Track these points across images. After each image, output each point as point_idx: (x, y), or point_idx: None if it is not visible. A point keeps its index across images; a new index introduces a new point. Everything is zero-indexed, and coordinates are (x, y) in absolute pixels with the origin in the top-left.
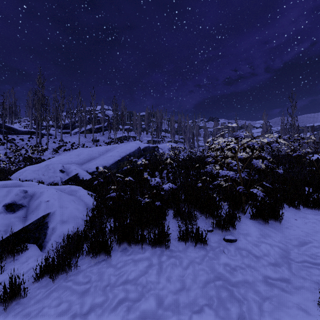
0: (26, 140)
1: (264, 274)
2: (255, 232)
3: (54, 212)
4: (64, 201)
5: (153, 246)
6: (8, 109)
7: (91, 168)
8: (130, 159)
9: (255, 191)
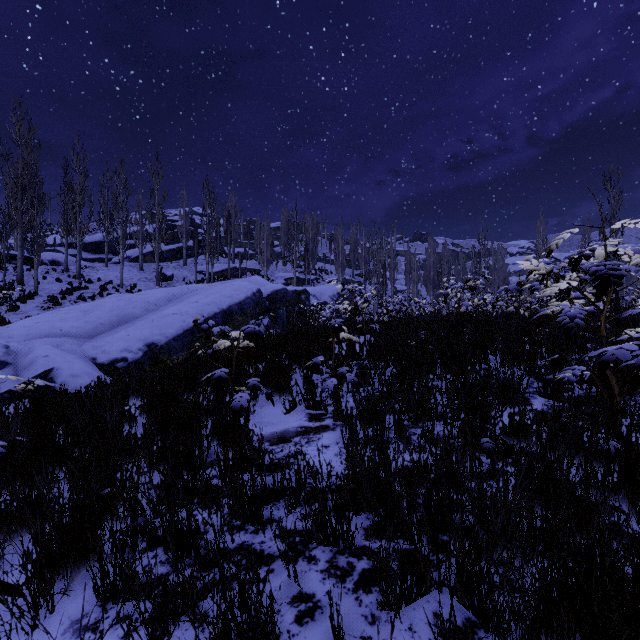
0: None
1: None
2: None
3: None
4: None
5: None
6: None
7: (108, 349)
8: (204, 328)
9: None
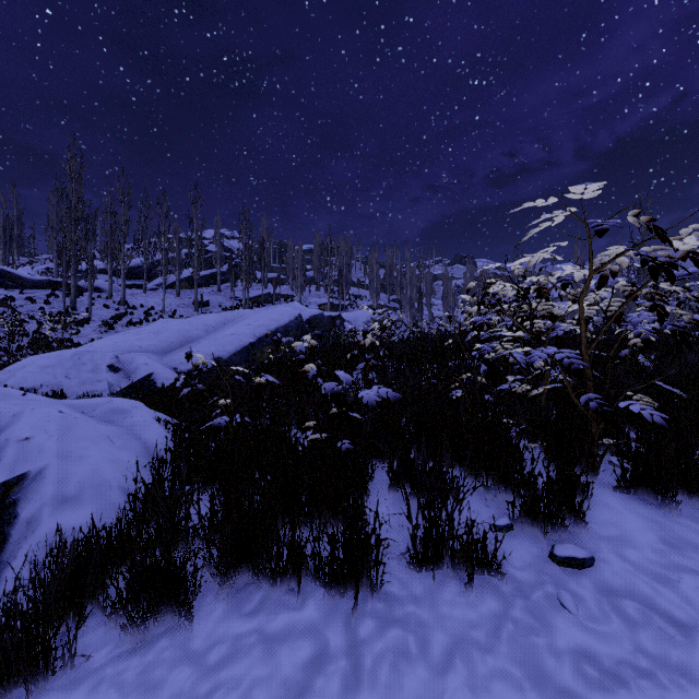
0: (42, 302)
1: None
2: (644, 532)
3: (40, 472)
4: (79, 440)
5: (329, 585)
6: (2, 231)
7: (185, 362)
8: (275, 339)
9: (636, 408)
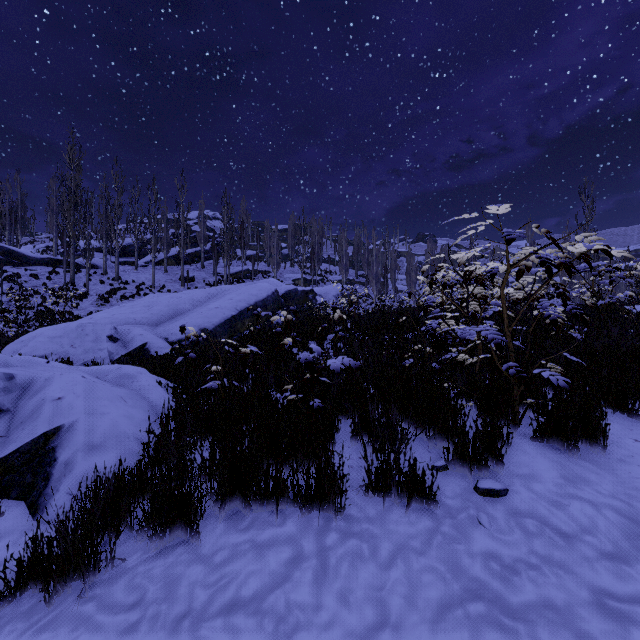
0: (44, 278)
1: (592, 585)
2: (549, 471)
3: (72, 425)
4: (100, 400)
5: (304, 508)
6: (7, 214)
7: (175, 332)
8: (255, 313)
9: (546, 374)
